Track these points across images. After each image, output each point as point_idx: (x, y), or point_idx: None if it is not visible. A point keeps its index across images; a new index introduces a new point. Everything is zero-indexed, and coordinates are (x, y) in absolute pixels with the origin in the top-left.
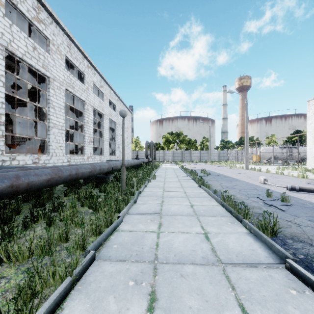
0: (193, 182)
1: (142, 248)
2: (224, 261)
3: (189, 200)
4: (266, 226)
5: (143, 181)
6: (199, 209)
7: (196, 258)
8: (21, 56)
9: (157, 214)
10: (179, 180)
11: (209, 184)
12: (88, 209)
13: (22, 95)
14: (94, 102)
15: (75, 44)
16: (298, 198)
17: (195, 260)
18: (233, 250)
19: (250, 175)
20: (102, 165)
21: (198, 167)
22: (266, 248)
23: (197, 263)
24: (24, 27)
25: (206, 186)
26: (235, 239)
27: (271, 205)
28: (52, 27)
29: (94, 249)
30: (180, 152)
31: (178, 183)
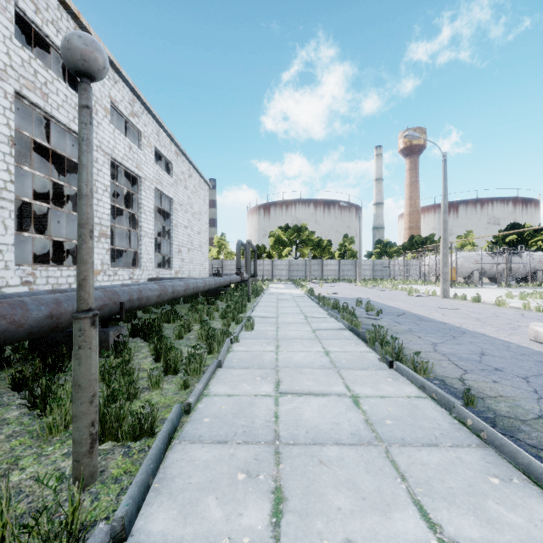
0: (355, 342)
1: None
2: None
3: (407, 483)
4: None
5: (214, 345)
6: None
7: None
8: None
9: None
10: (315, 334)
11: (405, 348)
12: None
13: None
14: (115, 147)
15: None
16: None
17: None
18: None
19: (472, 313)
20: (71, 297)
21: (343, 292)
22: None
23: None
24: None
25: (416, 365)
26: None
27: None
28: None
29: None
30: (302, 262)
31: (317, 347)
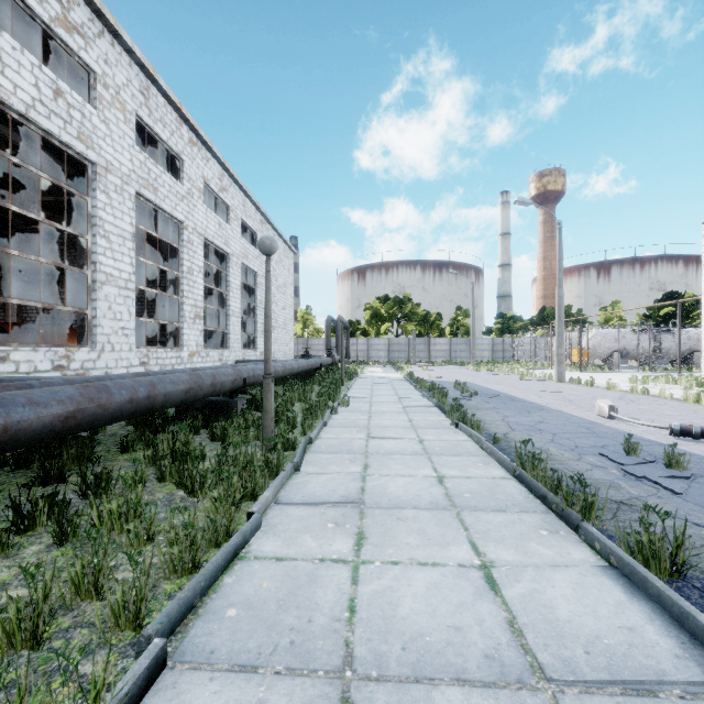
0: (438, 414)
1: (309, 620)
2: (555, 673)
3: (433, 464)
4: (655, 549)
5: (319, 412)
6: (460, 488)
7: (469, 658)
8: (23, 109)
9: (352, 503)
10: (404, 409)
11: (478, 418)
12: (175, 490)
13: (42, 210)
14: (207, 226)
15: (159, 87)
16: (703, 458)
17: (465, 666)
18: (574, 629)
19: (571, 396)
20: (219, 373)
21: (448, 376)
22: (668, 623)
23: (472, 678)
24: (38, 45)
25: (472, 424)
26: (571, 589)
27: (642, 478)
28: (103, 44)
29: (169, 627)
30: (404, 341)
31: (404, 417)
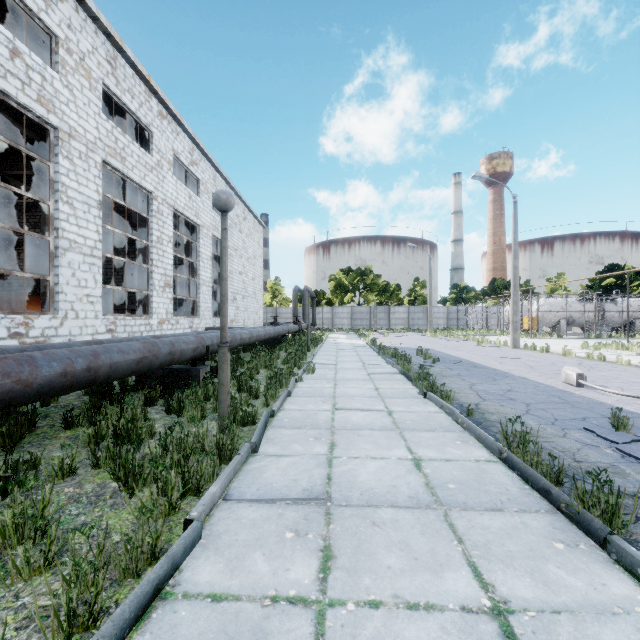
0: (403, 382)
1: None
2: None
3: (406, 442)
4: None
5: (283, 381)
6: (442, 476)
7: None
8: None
9: (316, 499)
10: (370, 376)
11: (445, 386)
12: (109, 479)
13: (22, 185)
14: (177, 198)
15: (127, 58)
16: None
17: None
18: None
19: (530, 362)
20: (178, 340)
21: (408, 343)
22: None
23: None
24: (1, 10)
25: (442, 394)
26: None
27: None
28: (66, 8)
29: None
30: (366, 310)
31: (370, 385)
